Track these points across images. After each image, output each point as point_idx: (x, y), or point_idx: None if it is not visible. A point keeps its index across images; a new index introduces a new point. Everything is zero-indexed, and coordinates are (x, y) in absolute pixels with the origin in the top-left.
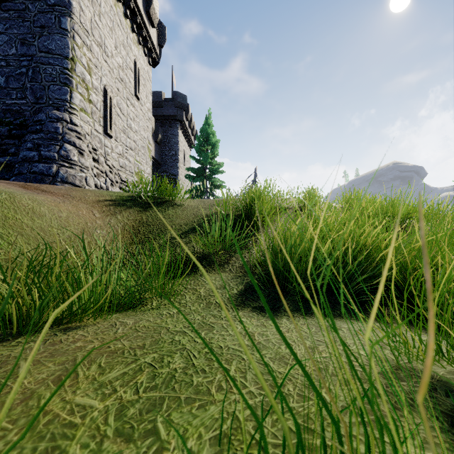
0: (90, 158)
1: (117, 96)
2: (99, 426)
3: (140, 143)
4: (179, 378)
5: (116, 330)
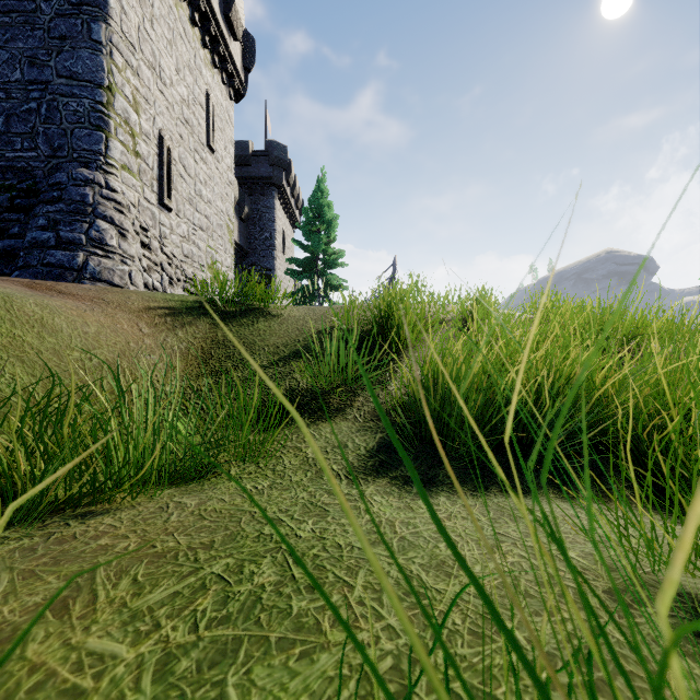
0: (137, 242)
1: (179, 147)
2: (125, 694)
3: (215, 220)
4: (268, 602)
5: (168, 517)
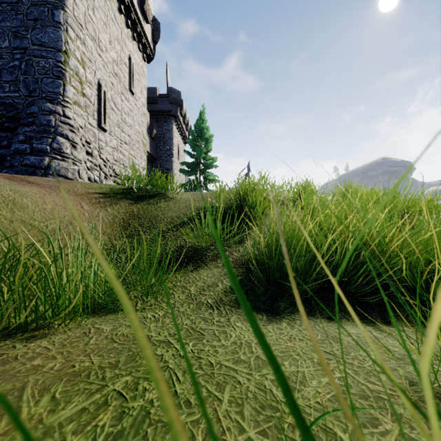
0: (83, 151)
1: (111, 91)
2: None
3: (134, 137)
4: (154, 416)
5: (88, 341)
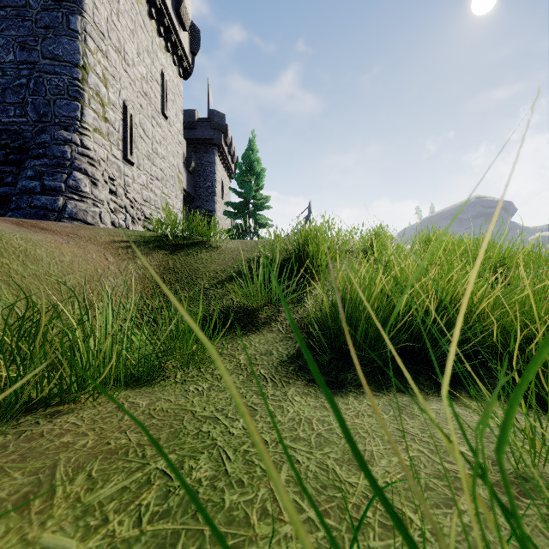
0: (105, 189)
1: (140, 114)
2: None
3: (168, 172)
4: (203, 496)
5: (122, 416)
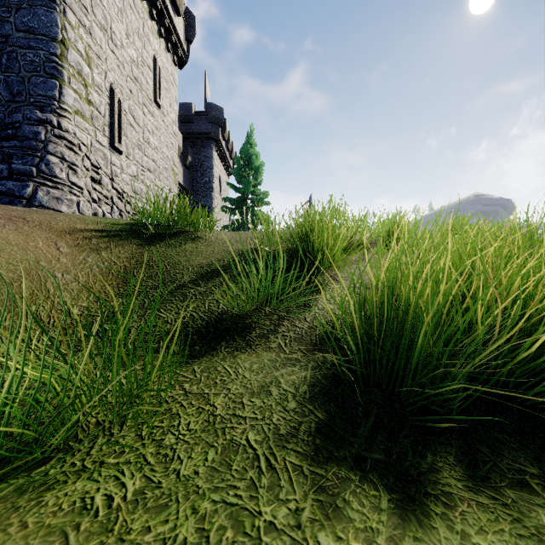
0: (86, 177)
1: (129, 100)
2: None
3: (161, 164)
4: None
5: None
